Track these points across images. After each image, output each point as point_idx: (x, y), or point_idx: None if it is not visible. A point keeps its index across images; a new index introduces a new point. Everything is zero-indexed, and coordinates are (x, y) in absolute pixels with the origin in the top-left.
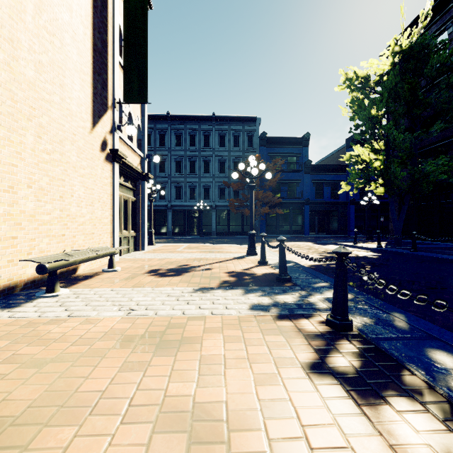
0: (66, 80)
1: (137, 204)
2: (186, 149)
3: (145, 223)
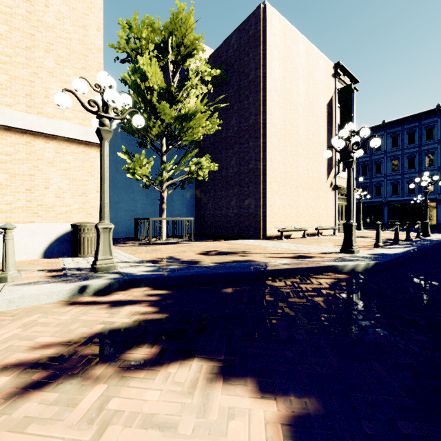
0: (319, 169)
1: None
2: (403, 148)
3: (353, 217)
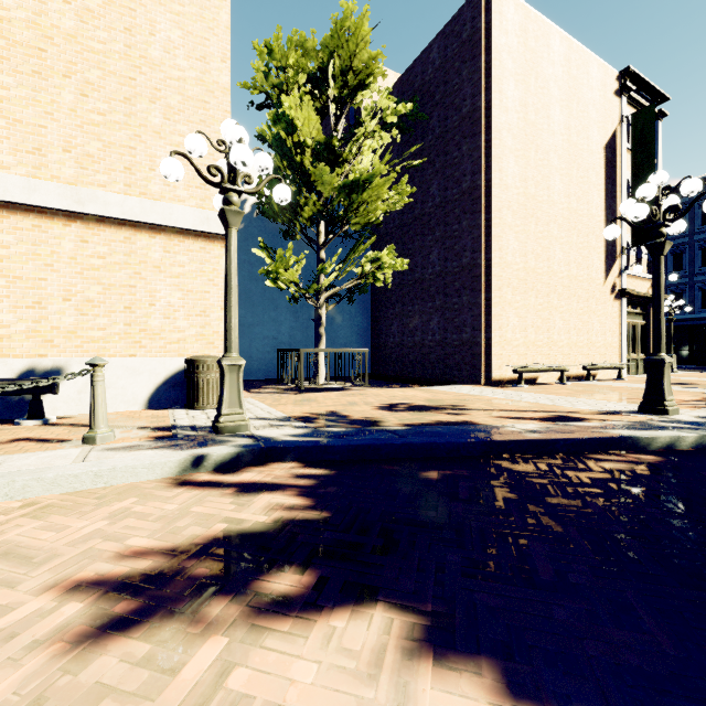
0: (589, 261)
1: (647, 327)
2: None
3: None
